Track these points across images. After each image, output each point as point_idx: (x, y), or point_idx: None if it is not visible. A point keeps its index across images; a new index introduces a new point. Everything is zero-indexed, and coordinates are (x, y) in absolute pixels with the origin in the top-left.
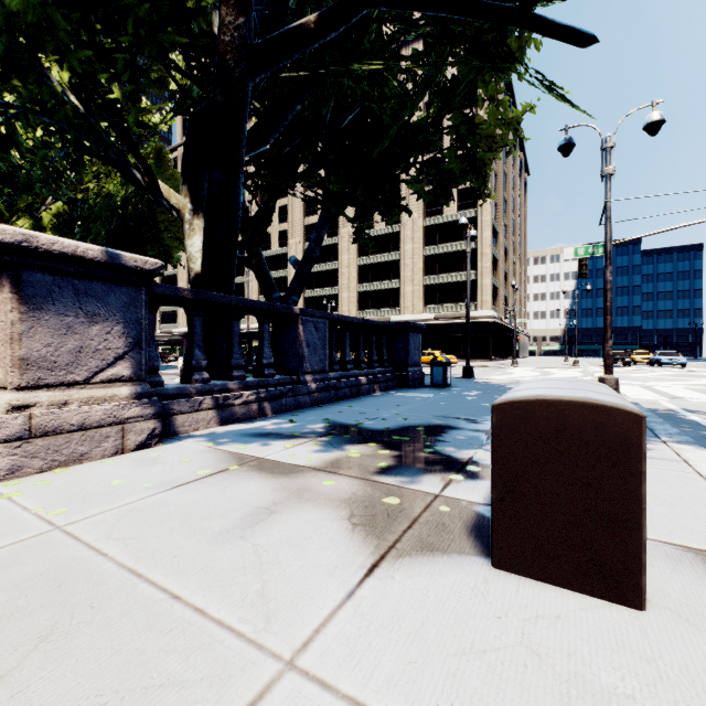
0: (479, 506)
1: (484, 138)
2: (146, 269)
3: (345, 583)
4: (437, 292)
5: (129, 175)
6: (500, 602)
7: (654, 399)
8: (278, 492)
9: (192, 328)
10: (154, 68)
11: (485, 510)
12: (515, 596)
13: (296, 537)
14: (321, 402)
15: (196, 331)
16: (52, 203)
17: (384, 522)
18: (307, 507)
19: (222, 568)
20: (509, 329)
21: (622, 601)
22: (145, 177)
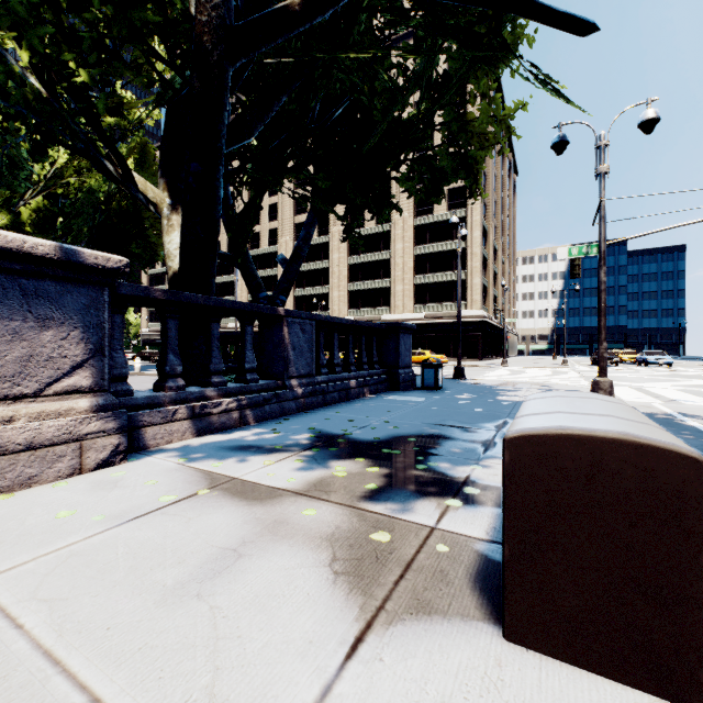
0: (481, 544)
1: (476, 135)
2: (108, 267)
3: (321, 670)
4: (427, 292)
5: (101, 167)
6: (519, 701)
7: (648, 402)
8: (250, 526)
9: (166, 331)
10: (140, 62)
11: (489, 549)
12: (538, 689)
13: (264, 594)
14: (308, 407)
15: (171, 334)
16: (31, 198)
17: (372, 569)
18: (281, 548)
19: (165, 648)
20: (498, 328)
21: (675, 698)
22: (119, 168)
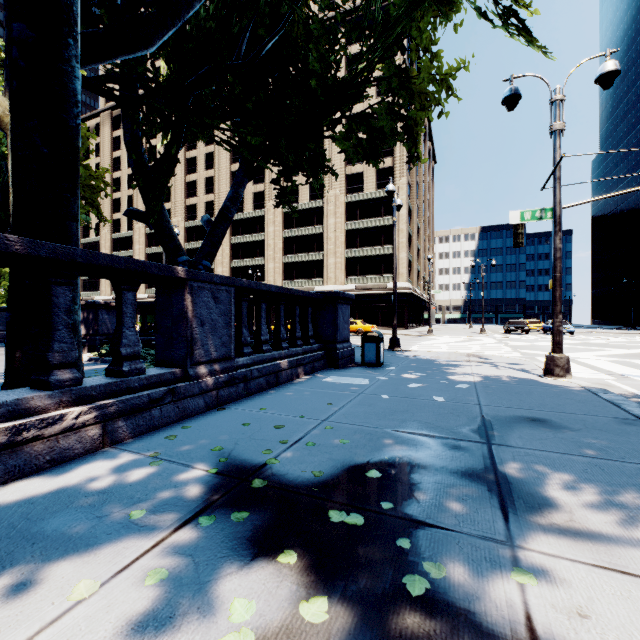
0: None
1: (417, 95)
2: None
3: None
4: (358, 265)
5: None
6: None
7: (601, 378)
8: None
9: None
10: None
11: None
12: None
13: None
14: (223, 401)
15: None
16: None
17: None
18: None
19: None
20: (421, 299)
21: None
22: None
